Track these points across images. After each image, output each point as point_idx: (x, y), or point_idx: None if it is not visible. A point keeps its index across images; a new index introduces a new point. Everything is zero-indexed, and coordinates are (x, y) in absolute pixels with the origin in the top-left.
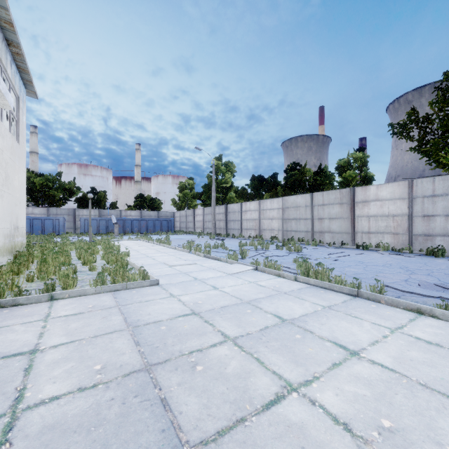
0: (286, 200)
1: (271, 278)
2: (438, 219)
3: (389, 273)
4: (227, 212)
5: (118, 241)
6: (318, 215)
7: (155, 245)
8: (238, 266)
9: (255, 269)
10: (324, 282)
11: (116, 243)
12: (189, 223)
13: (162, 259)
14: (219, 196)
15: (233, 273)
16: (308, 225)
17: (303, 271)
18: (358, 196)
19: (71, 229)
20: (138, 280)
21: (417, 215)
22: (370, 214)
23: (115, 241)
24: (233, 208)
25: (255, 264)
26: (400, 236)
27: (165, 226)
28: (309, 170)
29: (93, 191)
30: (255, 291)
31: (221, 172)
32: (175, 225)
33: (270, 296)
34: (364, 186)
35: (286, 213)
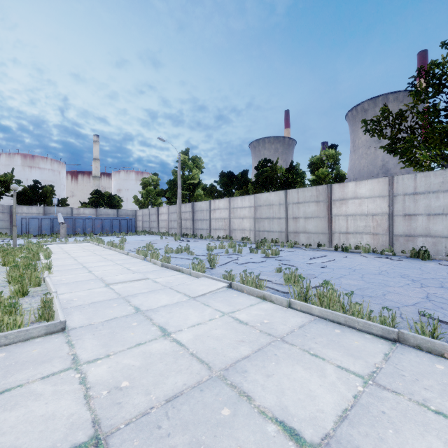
0: (258, 198)
1: (253, 302)
2: (420, 219)
3: (397, 286)
4: (194, 211)
5: (60, 245)
6: (292, 213)
7: (105, 249)
8: (205, 283)
9: (228, 286)
10: (337, 313)
11: (56, 247)
12: (153, 222)
13: (101, 272)
14: (185, 194)
15: (198, 295)
16: (282, 225)
17: (298, 292)
18: (335, 193)
19: (7, 229)
20: (32, 321)
21: (398, 214)
22: (348, 213)
23: (55, 245)
24: (201, 206)
25: (228, 278)
26: (380, 236)
27: (124, 226)
28: (281, 167)
29: (37, 185)
30: (233, 337)
31: (188, 167)
32: (137, 225)
33: (260, 351)
34: (342, 183)
35: (258, 212)
